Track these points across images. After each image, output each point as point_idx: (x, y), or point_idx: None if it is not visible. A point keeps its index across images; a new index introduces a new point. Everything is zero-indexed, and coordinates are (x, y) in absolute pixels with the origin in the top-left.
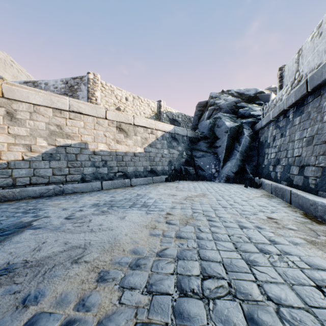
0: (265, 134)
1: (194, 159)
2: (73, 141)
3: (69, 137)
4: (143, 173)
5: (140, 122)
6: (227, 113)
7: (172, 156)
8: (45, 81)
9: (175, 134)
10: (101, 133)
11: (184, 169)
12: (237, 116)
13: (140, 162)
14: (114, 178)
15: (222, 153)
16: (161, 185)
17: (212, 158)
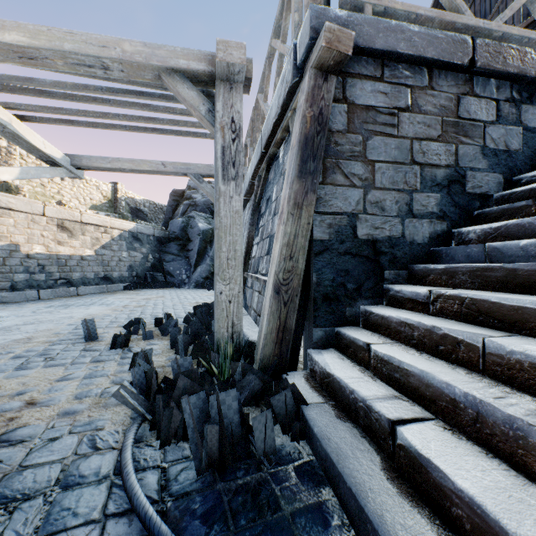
0: None
1: (163, 263)
2: None
3: None
4: (94, 281)
5: (90, 219)
6: (204, 212)
7: (134, 260)
8: None
9: (139, 233)
10: (38, 232)
11: (150, 275)
12: (213, 217)
13: (90, 267)
14: (55, 286)
15: (194, 258)
16: (119, 293)
17: (184, 262)
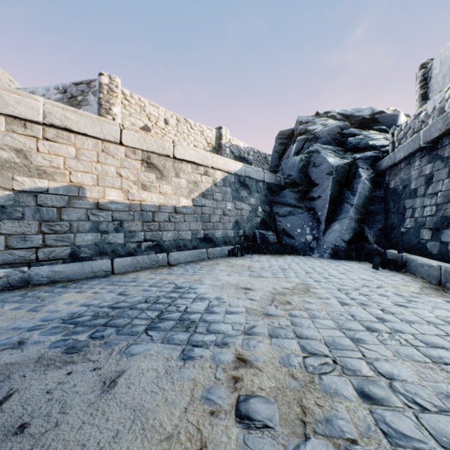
0: (401, 174)
1: (276, 218)
2: (52, 183)
3: (43, 175)
4: (191, 243)
5: (185, 154)
6: (328, 145)
7: (241, 214)
8: (30, 90)
9: (246, 178)
10: (112, 169)
11: (259, 235)
12: (344, 150)
13: (185, 223)
14: (137, 251)
15: (324, 208)
16: (221, 263)
17: (306, 216)
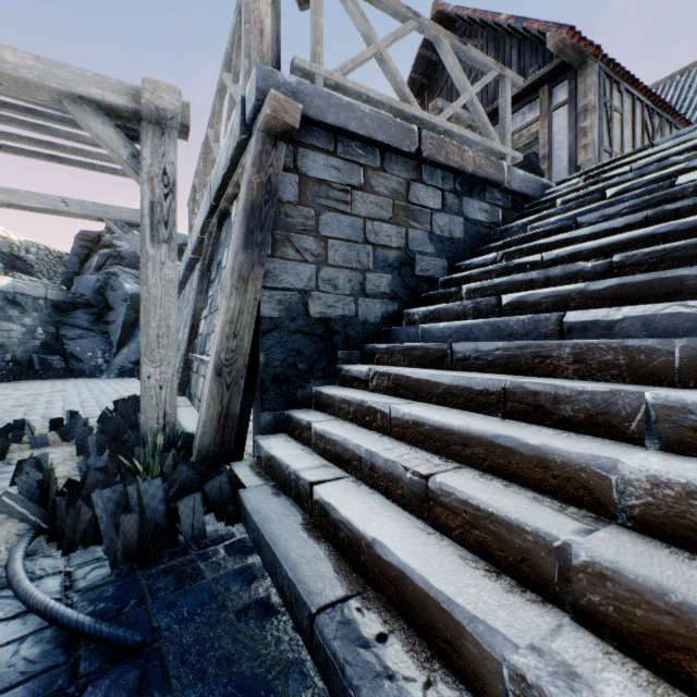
0: None
1: (64, 341)
2: None
3: None
4: None
5: None
6: (134, 267)
7: (9, 336)
8: None
9: (18, 295)
10: None
11: (39, 360)
12: None
13: None
14: None
15: (117, 333)
16: None
17: (100, 340)
